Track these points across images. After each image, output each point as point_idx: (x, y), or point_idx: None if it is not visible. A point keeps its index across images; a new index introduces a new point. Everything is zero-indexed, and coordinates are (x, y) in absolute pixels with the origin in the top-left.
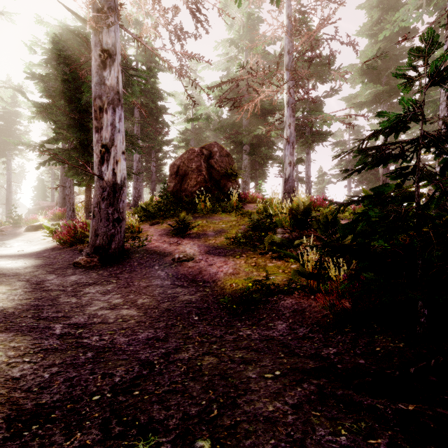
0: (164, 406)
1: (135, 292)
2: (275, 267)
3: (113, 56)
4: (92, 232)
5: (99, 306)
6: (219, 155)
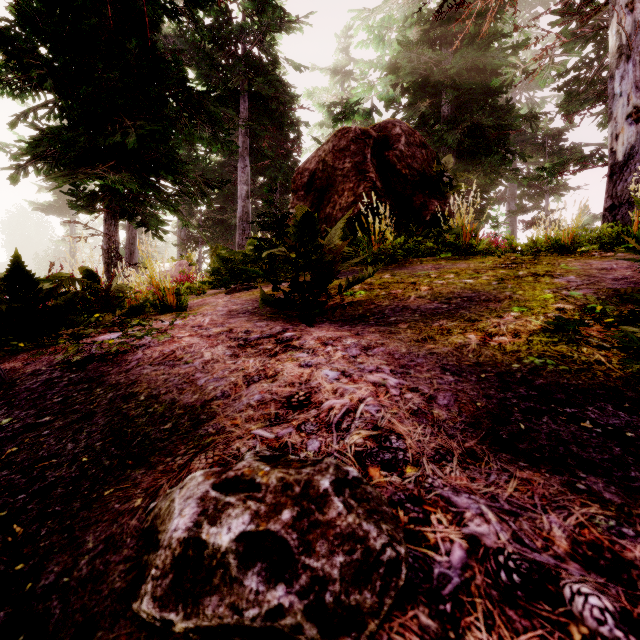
0: None
1: None
2: None
3: None
4: None
5: None
6: (406, 142)
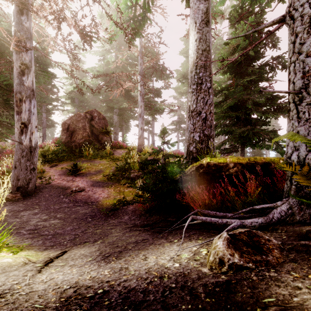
0: (88, 239)
1: (53, 211)
2: (128, 191)
3: (29, 68)
4: (15, 177)
5: (36, 221)
6: (98, 118)
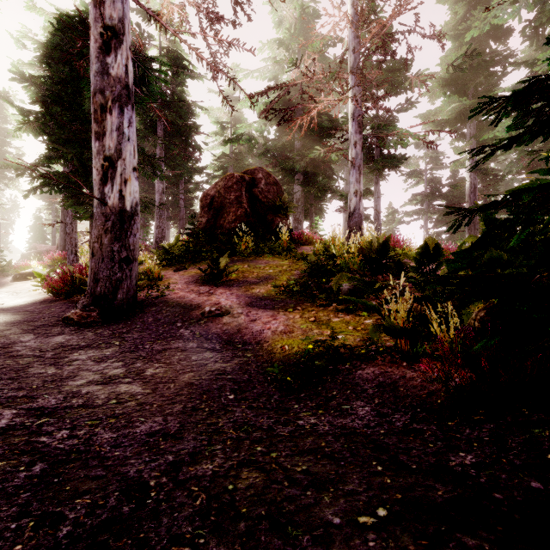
0: None
1: (144, 358)
2: (342, 323)
3: (119, 35)
4: (91, 276)
5: (86, 380)
6: (265, 182)
